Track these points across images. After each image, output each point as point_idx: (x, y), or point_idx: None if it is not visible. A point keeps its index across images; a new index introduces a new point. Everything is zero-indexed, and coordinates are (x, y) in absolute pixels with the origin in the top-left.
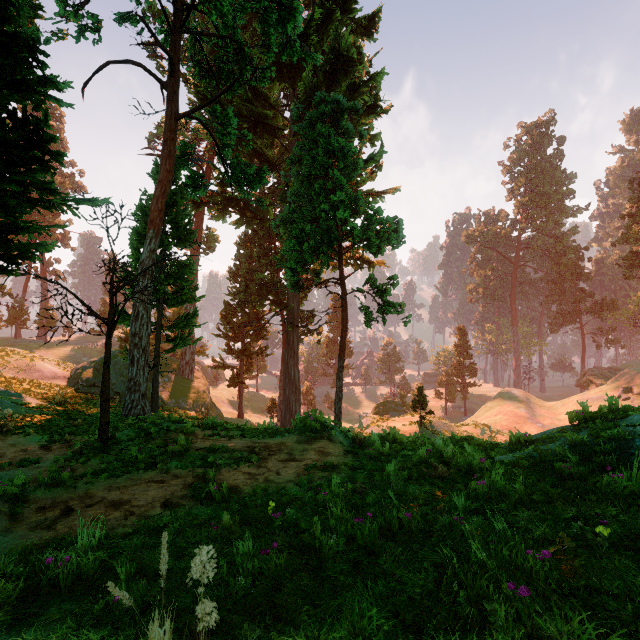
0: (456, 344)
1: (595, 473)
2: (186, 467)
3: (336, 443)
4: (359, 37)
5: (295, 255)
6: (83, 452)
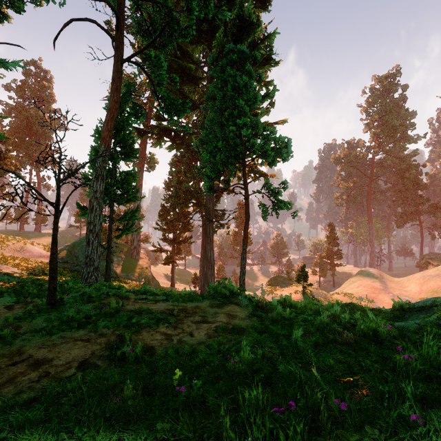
0: (327, 236)
1: None
2: (113, 327)
3: (242, 307)
4: (257, 10)
5: (210, 165)
6: (32, 312)
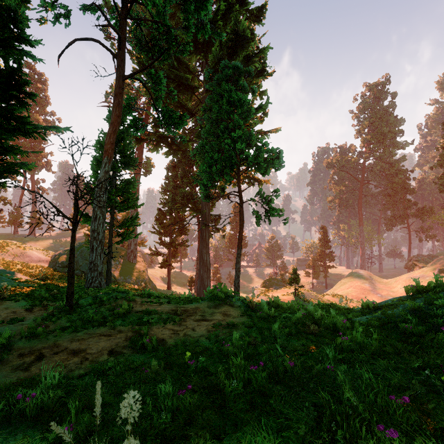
0: (320, 238)
1: (431, 332)
2: (128, 325)
3: (236, 308)
4: (252, 23)
5: (207, 175)
6: (55, 313)
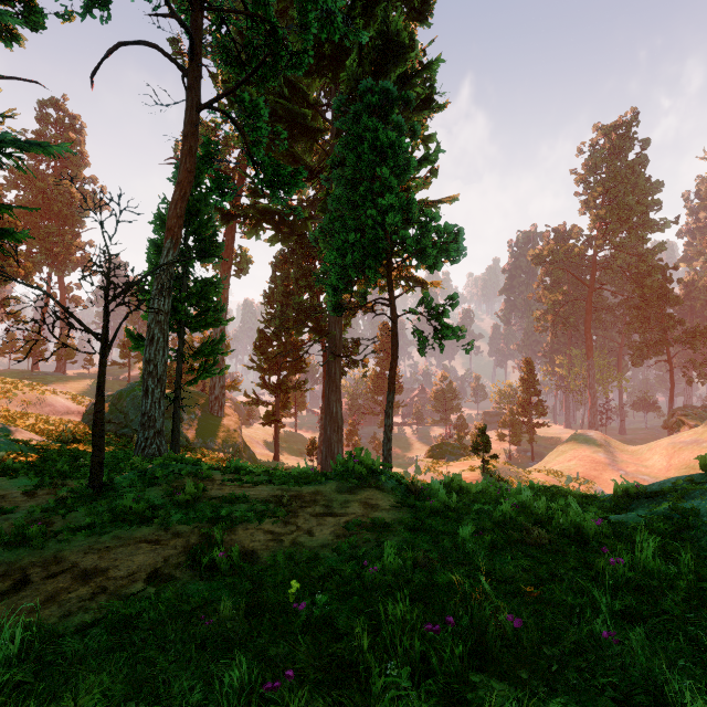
0: (522, 379)
1: None
2: (192, 522)
3: (387, 493)
4: (411, 23)
5: (337, 270)
6: (67, 500)
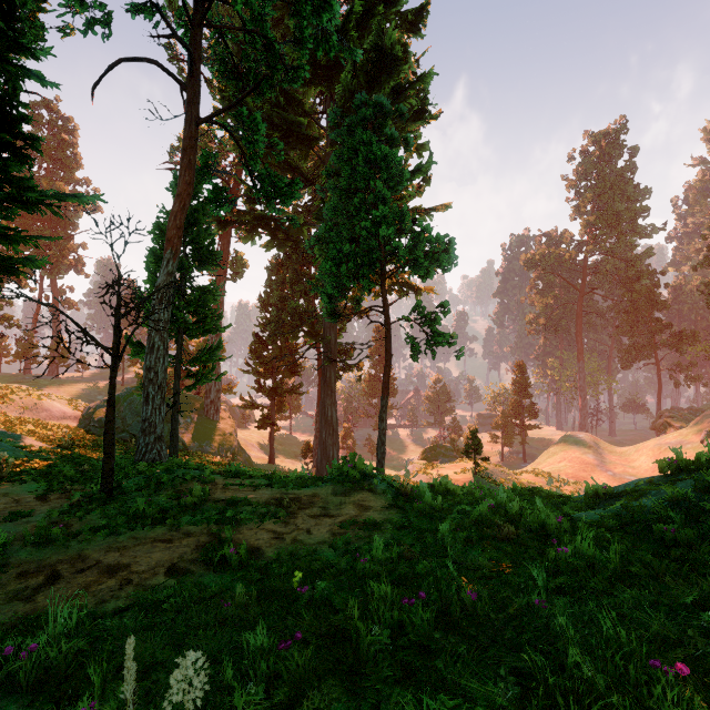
0: (514, 381)
1: (709, 539)
2: (200, 523)
3: (379, 495)
4: (405, 34)
5: (332, 279)
6: (82, 504)
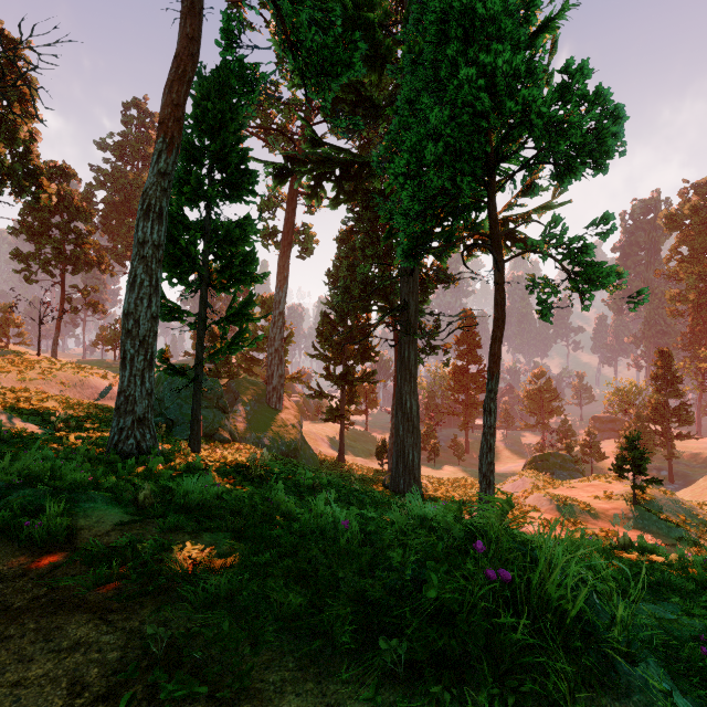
0: (654, 375)
1: None
2: None
3: None
4: None
5: (410, 183)
6: None
